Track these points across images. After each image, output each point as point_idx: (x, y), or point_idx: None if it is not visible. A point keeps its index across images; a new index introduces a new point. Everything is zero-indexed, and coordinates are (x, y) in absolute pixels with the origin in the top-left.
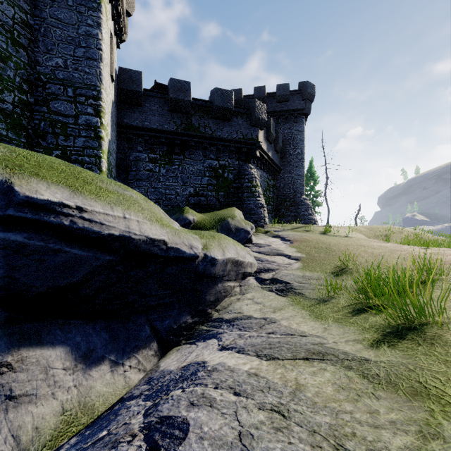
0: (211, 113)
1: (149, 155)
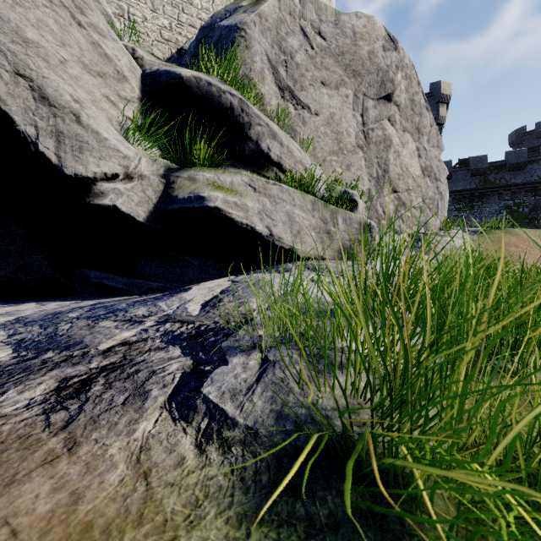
0: (506, 168)
1: (455, 206)
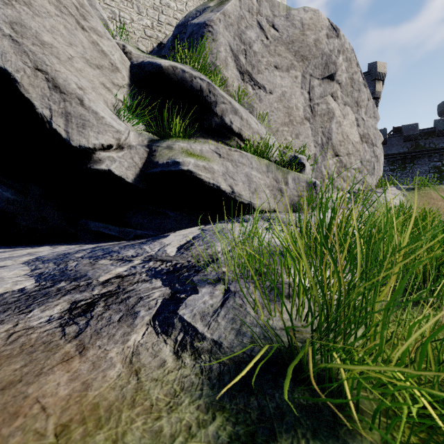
0: (434, 134)
1: (389, 167)
